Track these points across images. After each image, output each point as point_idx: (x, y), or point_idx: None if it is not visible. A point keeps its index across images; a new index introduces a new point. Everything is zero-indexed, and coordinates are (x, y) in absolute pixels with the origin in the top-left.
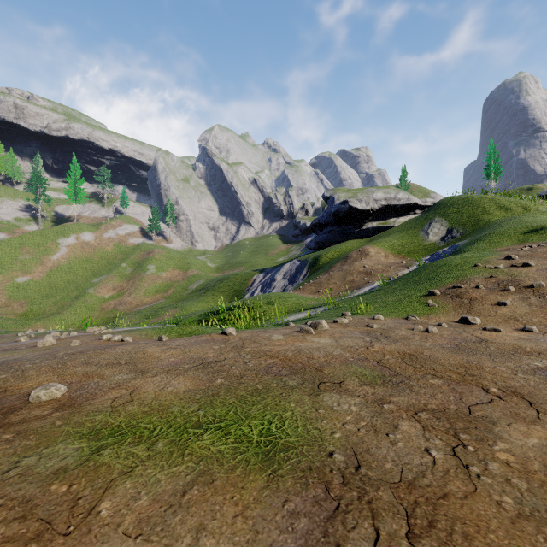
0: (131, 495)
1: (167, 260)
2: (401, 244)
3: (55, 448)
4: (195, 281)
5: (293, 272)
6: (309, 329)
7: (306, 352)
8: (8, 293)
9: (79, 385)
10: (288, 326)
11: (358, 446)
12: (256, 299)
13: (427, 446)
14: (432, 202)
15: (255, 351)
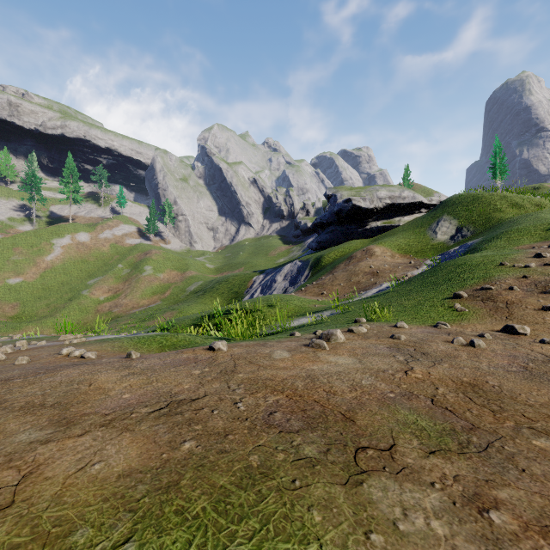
0: None
1: (164, 261)
2: (408, 243)
3: None
4: (193, 283)
5: (294, 273)
6: (322, 343)
7: (323, 381)
8: None
9: None
10: (293, 337)
11: None
12: (256, 302)
13: None
14: (438, 200)
15: (251, 380)
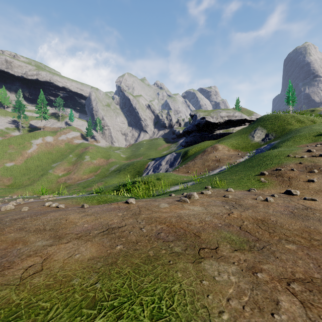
0: None
1: (96, 153)
2: (237, 143)
3: None
4: (113, 165)
5: (172, 160)
6: (186, 199)
7: (185, 218)
8: (1, 173)
9: (3, 253)
10: (171, 196)
11: None
12: (150, 177)
13: None
14: (255, 118)
15: (148, 218)
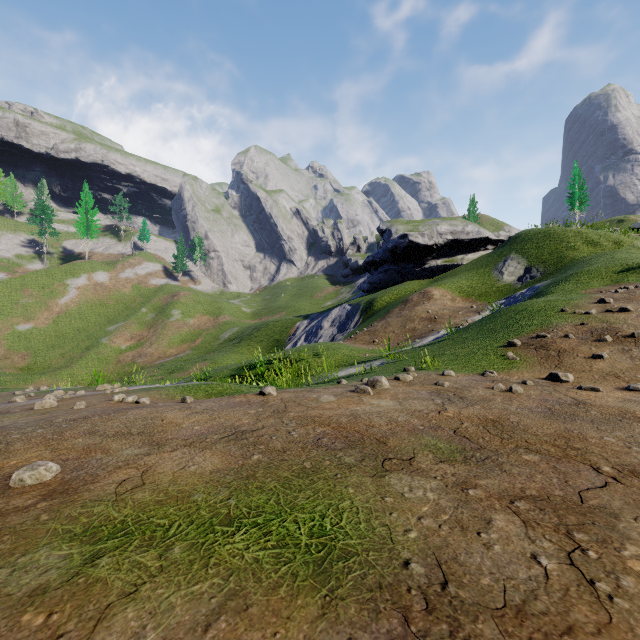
0: (132, 630)
1: (194, 304)
2: (470, 285)
3: (36, 555)
4: (227, 329)
5: (343, 318)
6: (366, 388)
7: (364, 418)
8: (8, 343)
9: (76, 464)
10: (340, 385)
11: (442, 551)
12: (300, 350)
13: (534, 551)
14: (507, 236)
15: (301, 417)
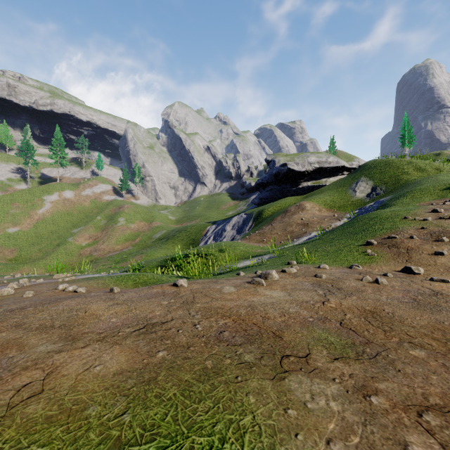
0: None
1: (135, 213)
2: (332, 199)
3: None
4: (158, 231)
5: (240, 223)
6: (260, 280)
7: (260, 309)
8: (1, 241)
9: None
10: (239, 276)
11: None
12: (209, 247)
13: None
14: (358, 165)
15: (206, 308)
